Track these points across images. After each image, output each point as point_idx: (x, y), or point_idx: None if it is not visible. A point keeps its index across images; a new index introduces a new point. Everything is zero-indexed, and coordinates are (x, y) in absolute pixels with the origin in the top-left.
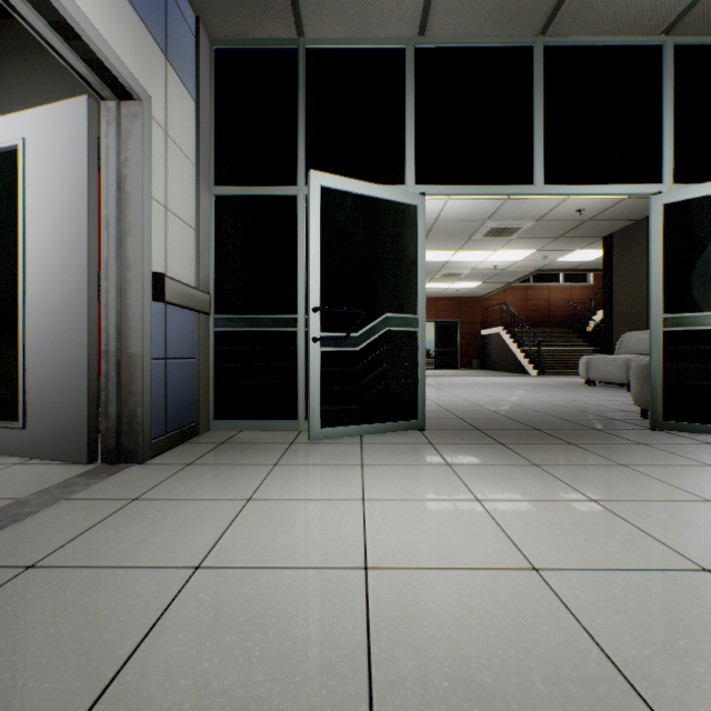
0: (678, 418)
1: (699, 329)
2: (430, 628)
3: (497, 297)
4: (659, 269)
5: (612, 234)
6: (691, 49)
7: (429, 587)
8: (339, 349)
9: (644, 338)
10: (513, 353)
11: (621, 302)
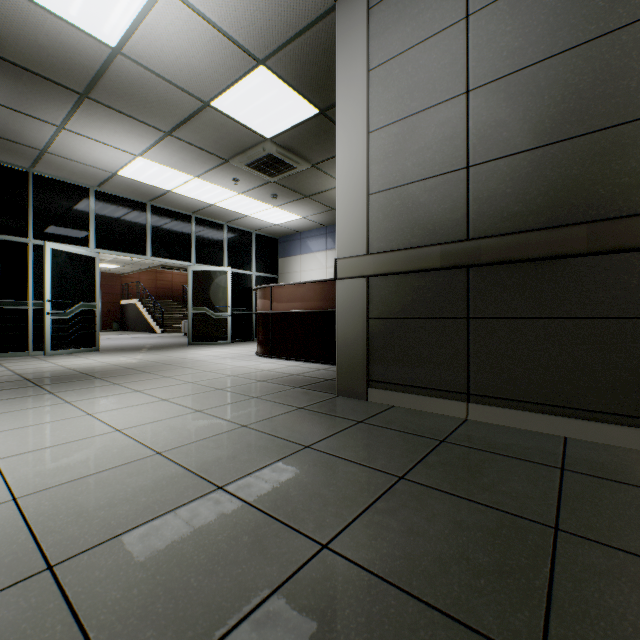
0: (196, 340)
1: (201, 312)
2: (120, 362)
3: (134, 276)
4: (191, 291)
5: None
6: (201, 219)
7: (118, 361)
8: (60, 317)
9: None
10: (147, 318)
11: None
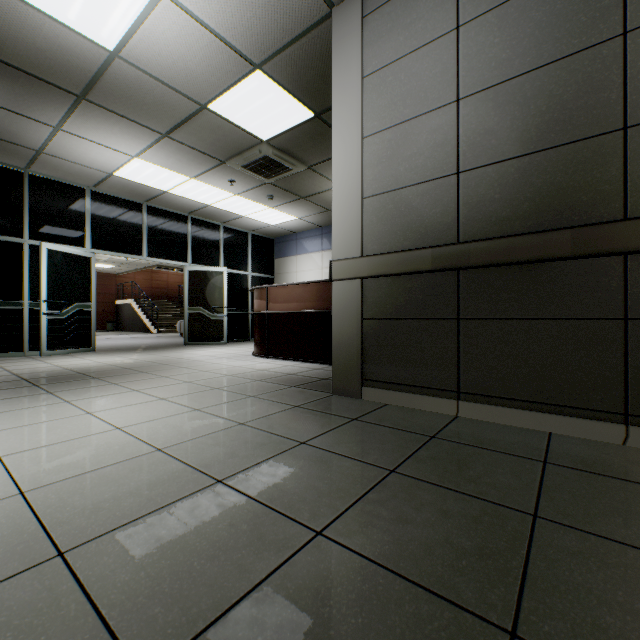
0: (192, 341)
1: (198, 312)
2: (117, 362)
3: (129, 275)
4: (187, 291)
5: None
6: (197, 220)
7: (115, 361)
8: (56, 318)
9: None
10: (142, 319)
11: None
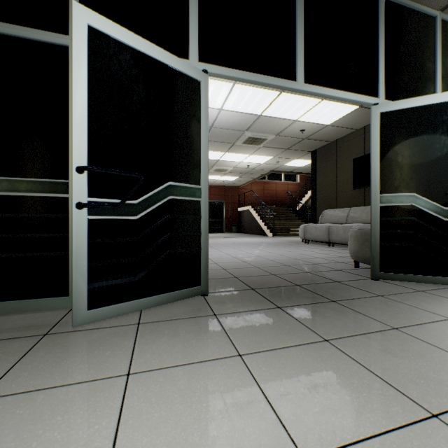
0: (389, 270)
1: (403, 205)
2: None
3: (247, 187)
4: (377, 160)
5: (316, 150)
6: (394, 5)
7: None
8: (114, 217)
9: (336, 213)
10: (258, 223)
11: (322, 191)
